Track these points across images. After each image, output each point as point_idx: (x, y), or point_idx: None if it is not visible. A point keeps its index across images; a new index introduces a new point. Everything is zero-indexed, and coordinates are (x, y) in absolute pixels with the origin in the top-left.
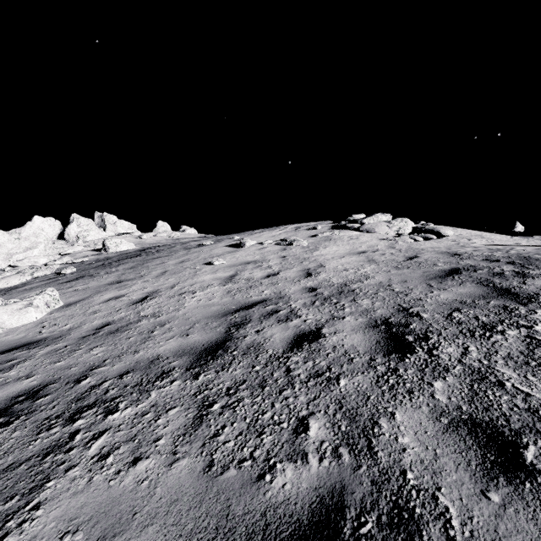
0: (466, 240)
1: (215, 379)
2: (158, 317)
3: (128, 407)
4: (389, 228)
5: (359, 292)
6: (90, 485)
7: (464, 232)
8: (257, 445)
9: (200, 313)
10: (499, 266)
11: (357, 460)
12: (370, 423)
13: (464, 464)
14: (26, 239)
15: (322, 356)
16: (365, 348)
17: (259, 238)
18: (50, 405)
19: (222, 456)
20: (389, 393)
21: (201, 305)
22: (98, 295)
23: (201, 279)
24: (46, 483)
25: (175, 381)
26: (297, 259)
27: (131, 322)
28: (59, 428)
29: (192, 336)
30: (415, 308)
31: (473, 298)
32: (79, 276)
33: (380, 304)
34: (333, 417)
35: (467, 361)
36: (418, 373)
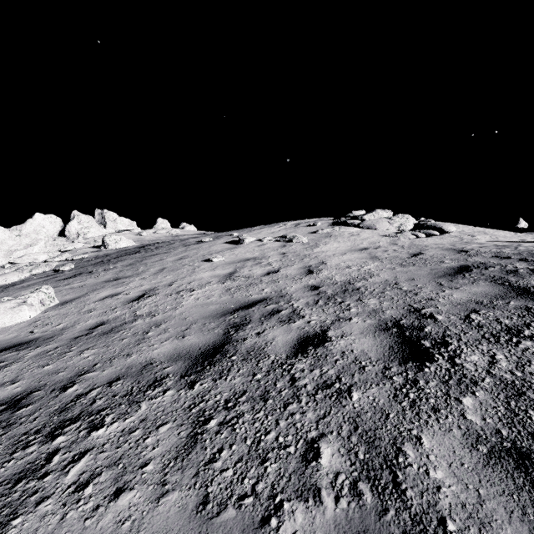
0: (469, 236)
1: (212, 389)
2: (154, 316)
3: (114, 421)
4: (390, 224)
5: (365, 291)
6: (61, 525)
7: (466, 228)
8: (260, 475)
9: (198, 312)
10: (511, 263)
11: (382, 501)
12: (393, 450)
13: (518, 512)
14: (27, 236)
15: (330, 363)
16: (377, 355)
17: (259, 235)
18: (31, 417)
19: (219, 490)
20: (411, 411)
21: (199, 304)
22: (94, 293)
23: (199, 276)
24: (12, 521)
25: (168, 391)
26: (297, 256)
27: (126, 322)
28: (37, 446)
29: (188, 338)
30: (427, 309)
31: (490, 298)
32: (77, 273)
33: (389, 304)
34: (348, 440)
35: (496, 372)
36: (442, 386)
